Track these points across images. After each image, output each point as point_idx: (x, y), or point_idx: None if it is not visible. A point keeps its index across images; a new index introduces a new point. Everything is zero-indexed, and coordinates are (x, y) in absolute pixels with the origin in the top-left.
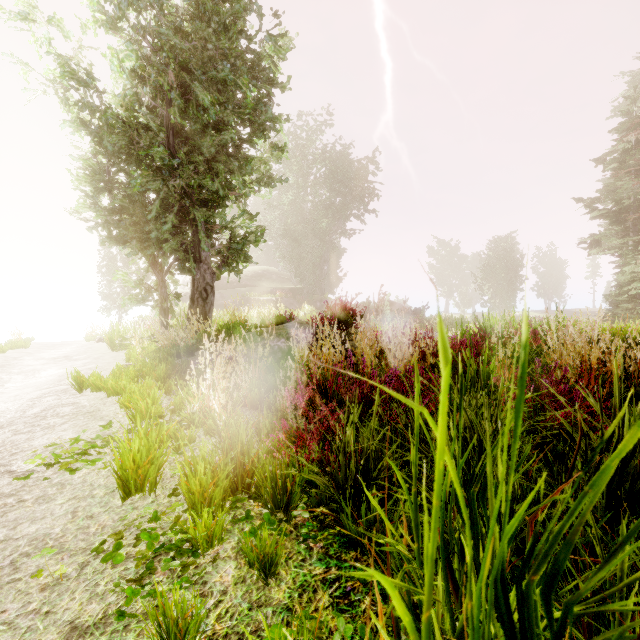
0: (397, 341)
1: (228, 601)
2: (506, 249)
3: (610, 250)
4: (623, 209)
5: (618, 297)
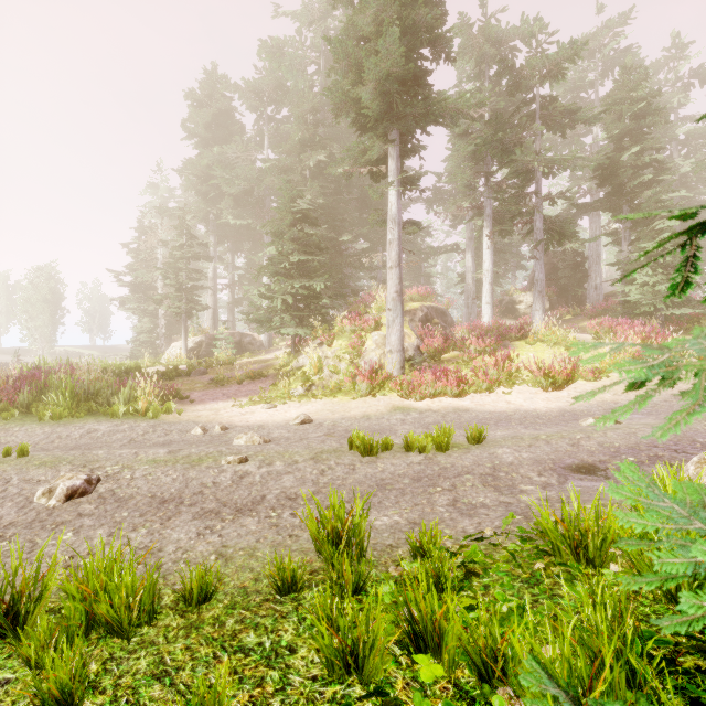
0: (6, 375)
1: (9, 419)
2: (48, 282)
3: (132, 309)
4: (139, 284)
5: (135, 342)
